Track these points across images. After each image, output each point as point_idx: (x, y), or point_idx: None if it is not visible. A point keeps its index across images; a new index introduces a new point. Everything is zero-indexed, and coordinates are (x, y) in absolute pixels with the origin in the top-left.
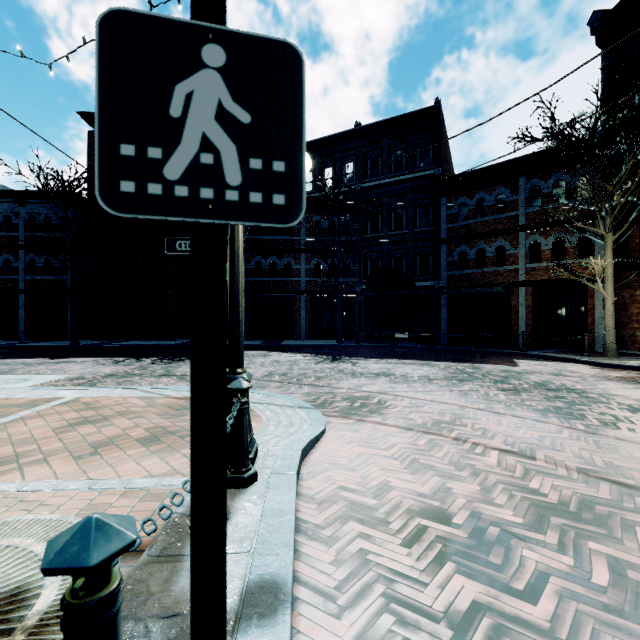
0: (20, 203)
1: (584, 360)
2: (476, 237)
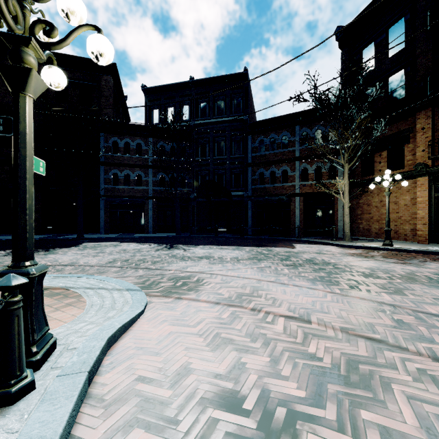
0: None
1: (333, 243)
2: (270, 163)
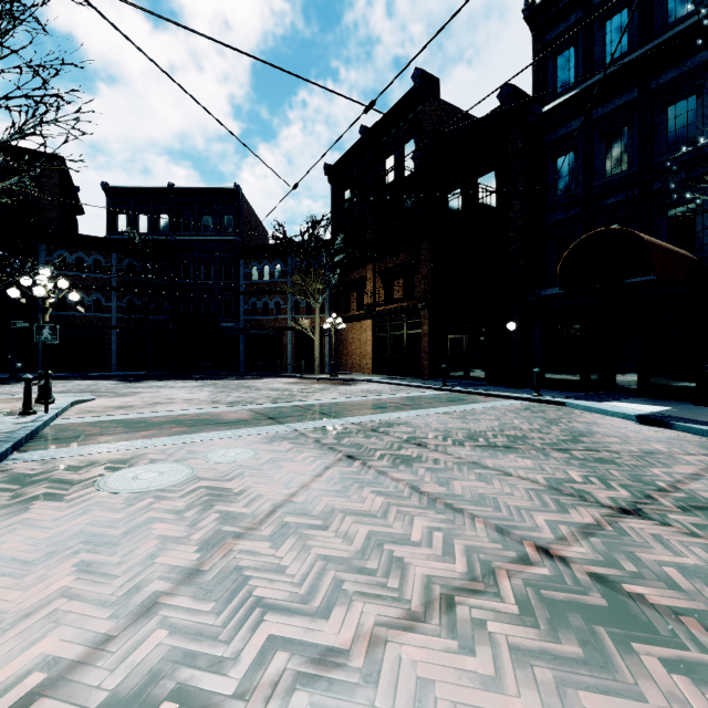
0: None
1: (298, 376)
2: (263, 293)
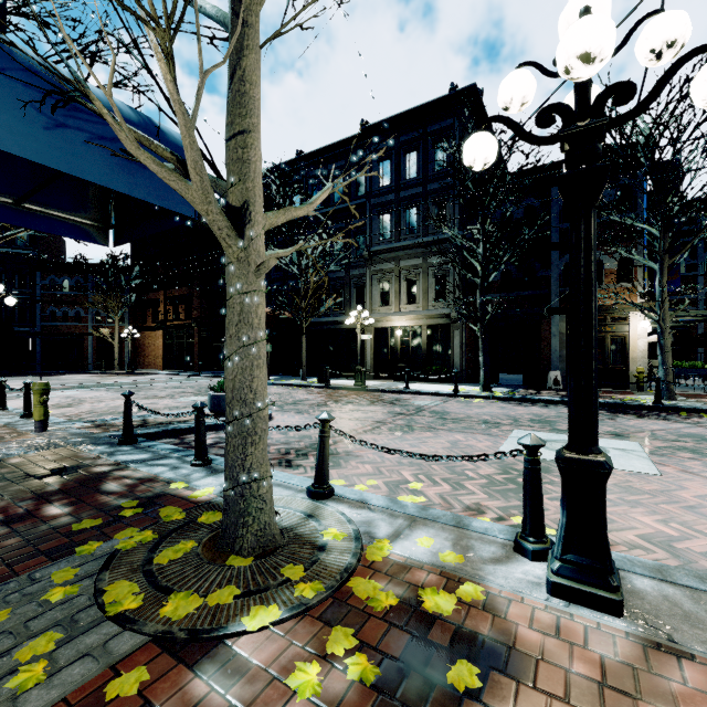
0: None
1: (99, 372)
2: (63, 303)
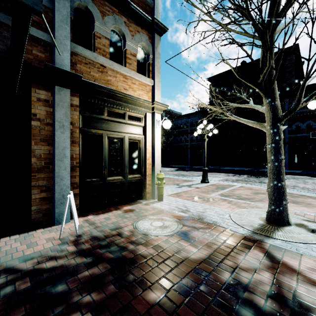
0: (188, 118)
1: None
2: None
